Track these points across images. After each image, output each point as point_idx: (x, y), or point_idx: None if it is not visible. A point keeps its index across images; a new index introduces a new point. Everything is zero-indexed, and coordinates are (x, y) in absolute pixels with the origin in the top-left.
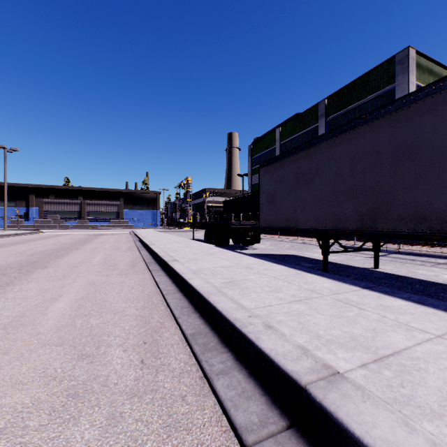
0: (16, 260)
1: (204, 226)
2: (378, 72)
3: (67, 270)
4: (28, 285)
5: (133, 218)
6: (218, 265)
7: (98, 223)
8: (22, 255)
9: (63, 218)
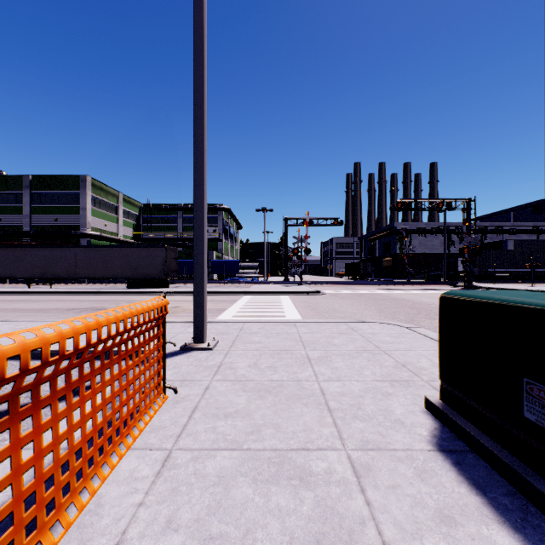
0: None
1: None
2: (71, 179)
3: None
4: None
5: None
6: None
7: None
8: None
9: None
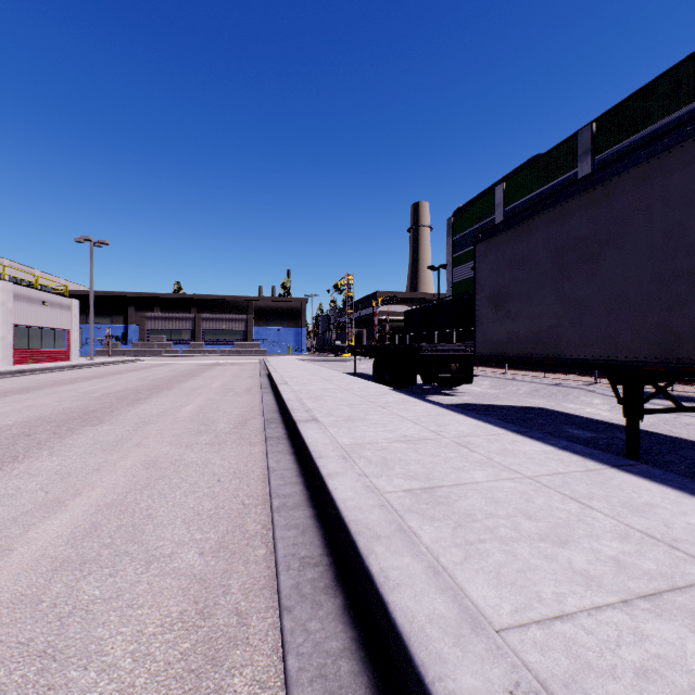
0: (68, 408)
1: (373, 353)
2: None
3: (128, 430)
4: (45, 461)
5: (266, 339)
6: (397, 436)
7: (218, 348)
8: (84, 397)
9: (170, 340)
